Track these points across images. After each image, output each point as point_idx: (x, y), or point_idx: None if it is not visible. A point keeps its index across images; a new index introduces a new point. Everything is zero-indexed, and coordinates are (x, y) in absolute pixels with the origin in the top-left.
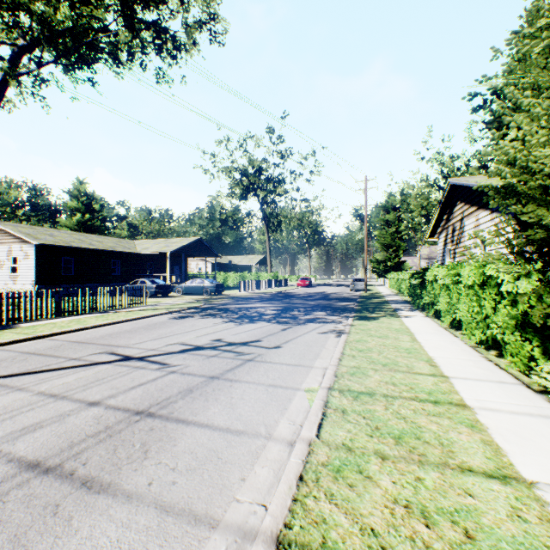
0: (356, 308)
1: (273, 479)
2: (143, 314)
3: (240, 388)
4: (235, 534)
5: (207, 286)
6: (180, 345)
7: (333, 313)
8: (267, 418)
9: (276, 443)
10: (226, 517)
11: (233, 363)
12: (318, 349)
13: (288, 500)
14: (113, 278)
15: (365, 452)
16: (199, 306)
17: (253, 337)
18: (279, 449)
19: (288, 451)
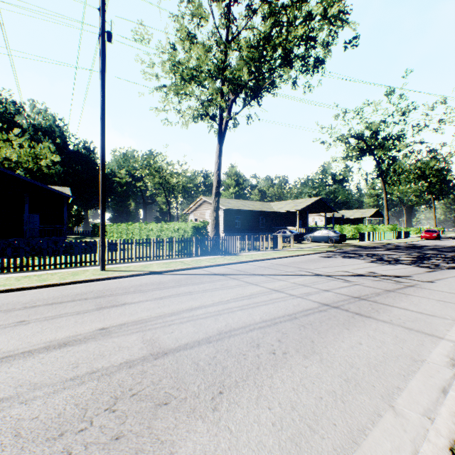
0: None
1: None
2: (300, 253)
3: (414, 298)
4: None
5: (331, 236)
6: (345, 272)
7: None
8: (447, 313)
9: None
10: (445, 337)
11: (396, 285)
12: None
13: None
14: (260, 229)
15: None
16: (334, 250)
17: (401, 273)
18: None
19: None
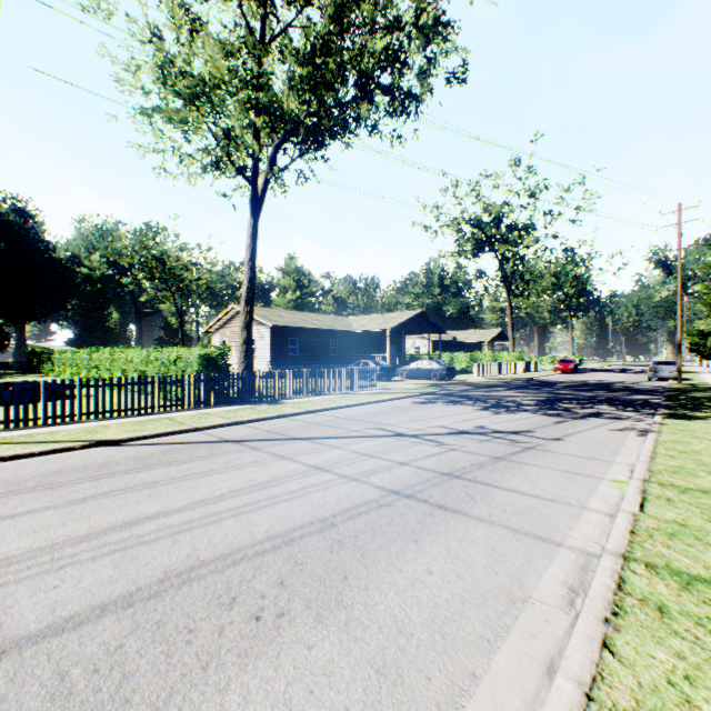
0: (663, 403)
1: (600, 532)
2: (383, 397)
3: (531, 469)
4: (579, 552)
5: (435, 369)
6: (442, 428)
7: (625, 408)
8: (574, 494)
9: (592, 512)
10: (566, 543)
11: (511, 448)
12: (614, 446)
13: (623, 540)
14: (331, 358)
15: (702, 529)
16: (435, 392)
17: (521, 427)
18: (598, 516)
19: (608, 519)
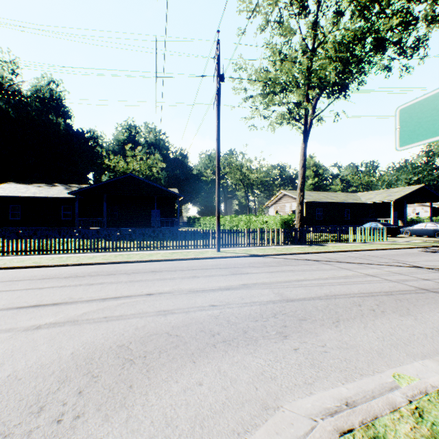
0: None
1: None
2: (395, 247)
3: None
4: None
5: (438, 230)
6: None
7: None
8: None
9: None
10: None
11: None
12: None
13: None
14: (344, 221)
15: None
16: None
17: None
18: None
19: None
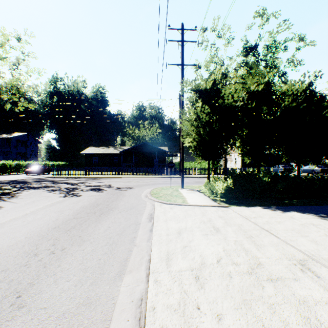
0: None
1: None
2: None
3: None
4: None
5: (314, 169)
6: None
7: None
8: None
9: None
10: None
11: None
12: None
13: None
14: (269, 165)
15: None
16: None
17: None
18: None
19: None
